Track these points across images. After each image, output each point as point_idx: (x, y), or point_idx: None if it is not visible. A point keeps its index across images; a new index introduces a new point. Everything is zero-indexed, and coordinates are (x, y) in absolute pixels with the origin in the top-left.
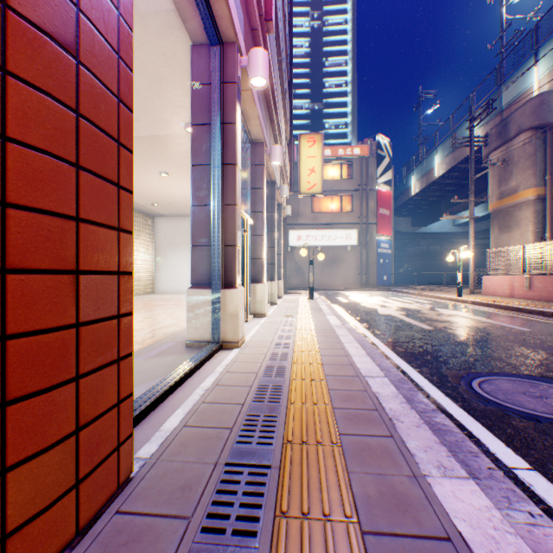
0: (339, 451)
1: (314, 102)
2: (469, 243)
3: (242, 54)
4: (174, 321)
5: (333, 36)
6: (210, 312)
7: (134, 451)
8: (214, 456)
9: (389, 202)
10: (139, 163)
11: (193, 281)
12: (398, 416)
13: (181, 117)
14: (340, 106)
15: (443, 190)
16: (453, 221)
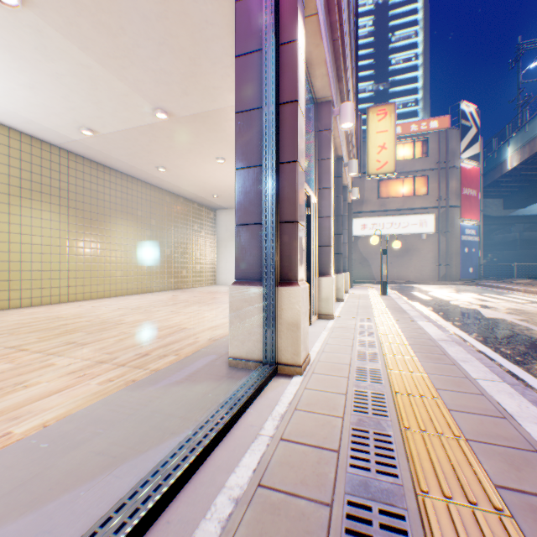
0: None
1: (378, 83)
2: None
3: None
4: (224, 320)
5: (401, 8)
6: (259, 319)
7: None
8: None
9: (475, 180)
10: (195, 150)
11: (237, 274)
12: None
13: (232, 81)
14: (409, 82)
15: None
16: None
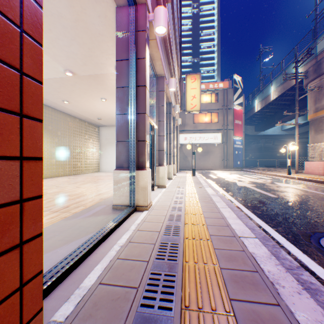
0: (233, 323)
1: (194, 57)
2: (295, 140)
3: (149, 12)
4: (107, 190)
5: (206, 17)
6: (128, 186)
7: (52, 312)
8: (120, 323)
9: (241, 116)
10: (88, 93)
11: (117, 165)
12: (278, 279)
13: (112, 61)
14: (210, 59)
15: (275, 108)
16: (281, 127)
